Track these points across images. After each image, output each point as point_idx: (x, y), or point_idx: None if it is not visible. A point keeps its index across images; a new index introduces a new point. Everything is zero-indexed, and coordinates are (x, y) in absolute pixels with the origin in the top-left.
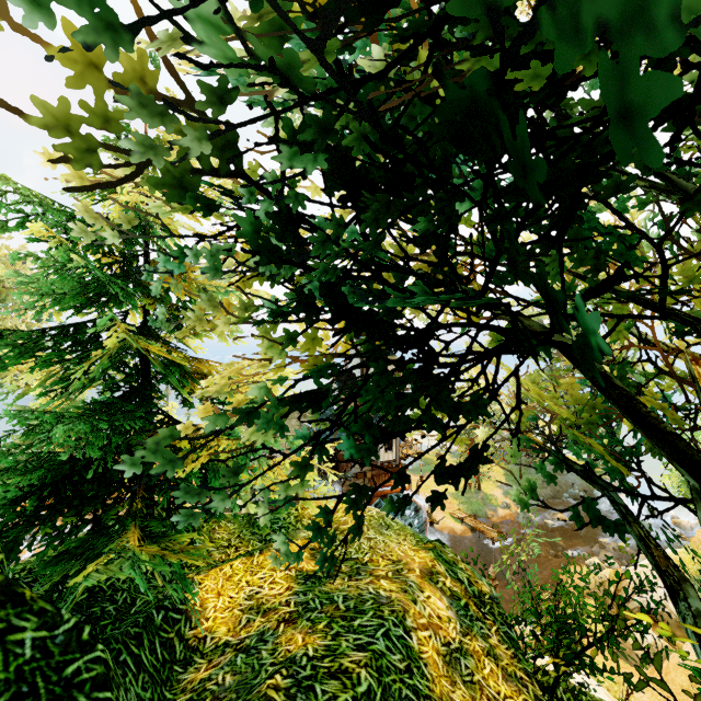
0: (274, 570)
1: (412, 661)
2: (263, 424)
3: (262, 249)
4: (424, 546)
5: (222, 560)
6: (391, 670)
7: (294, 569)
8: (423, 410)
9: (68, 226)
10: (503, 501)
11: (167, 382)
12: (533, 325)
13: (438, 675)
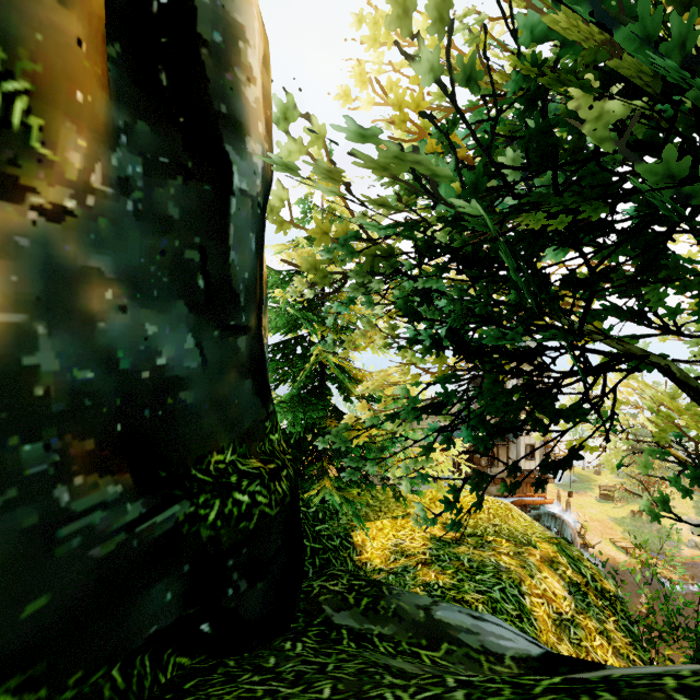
0: (413, 531)
1: (523, 613)
2: (407, 417)
3: (409, 310)
4: (548, 540)
5: (374, 518)
6: (504, 612)
7: (428, 533)
8: (529, 414)
9: (283, 282)
10: (689, 538)
11: (334, 383)
12: (634, 349)
13: (546, 629)
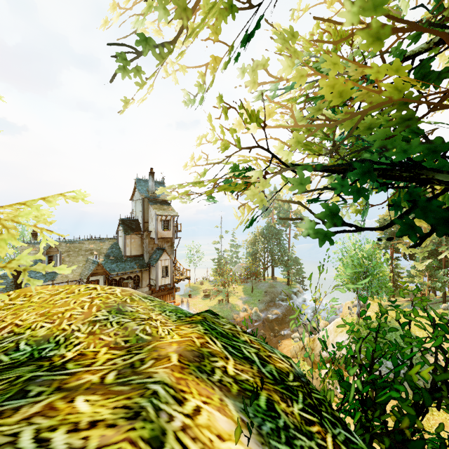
0: None
1: None
2: None
3: None
4: (189, 319)
5: None
6: None
7: None
8: None
9: None
10: (243, 307)
11: None
12: None
13: None
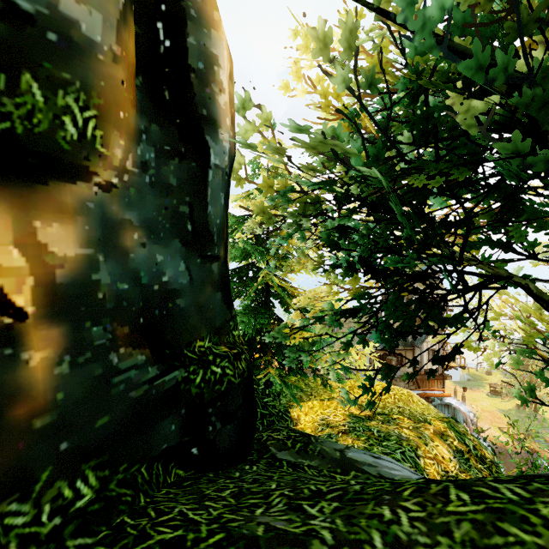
0: (336, 409)
1: (418, 469)
2: (330, 323)
3: (331, 244)
4: (440, 419)
5: (307, 400)
6: None
7: (347, 411)
8: (422, 321)
9: (239, 223)
10: None
11: (277, 298)
12: (501, 272)
13: None
